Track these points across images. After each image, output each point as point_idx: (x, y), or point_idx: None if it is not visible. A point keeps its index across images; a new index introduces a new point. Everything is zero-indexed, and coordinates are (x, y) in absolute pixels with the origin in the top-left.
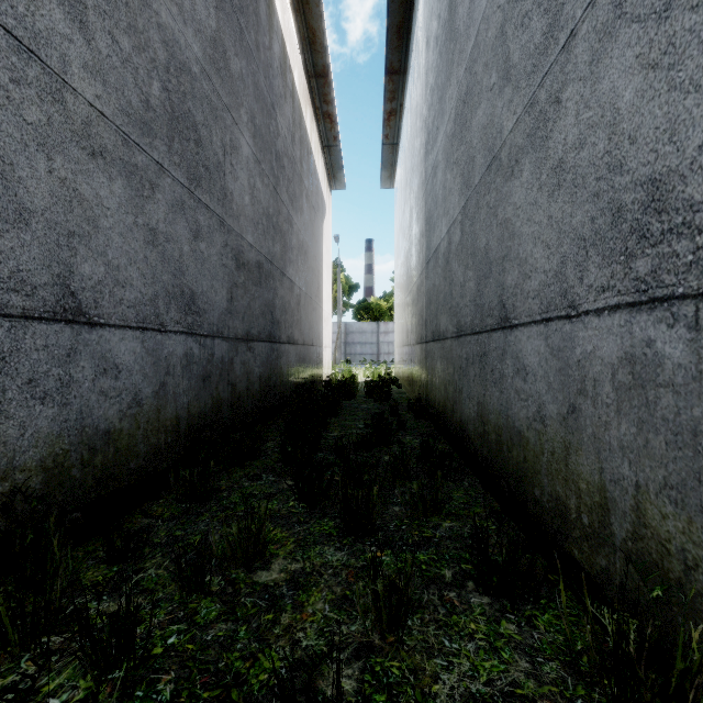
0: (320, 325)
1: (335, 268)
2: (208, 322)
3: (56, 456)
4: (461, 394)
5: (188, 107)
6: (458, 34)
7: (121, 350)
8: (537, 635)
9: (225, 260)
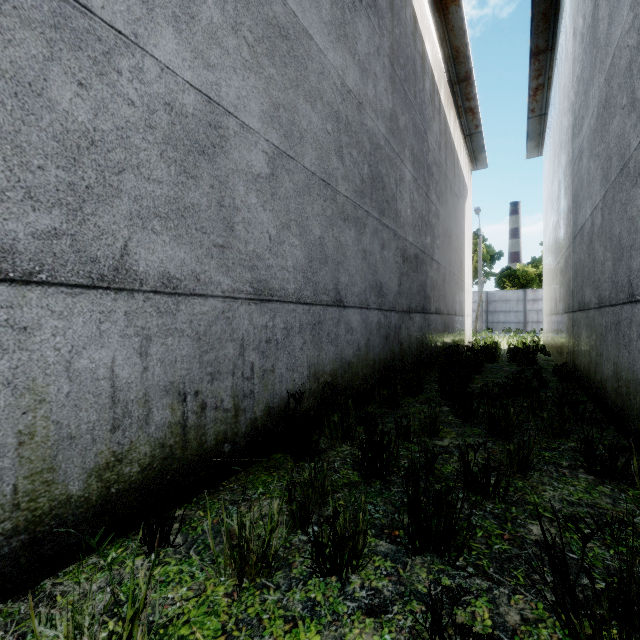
0: (461, 297)
1: (475, 239)
2: (388, 301)
3: (334, 370)
4: (601, 357)
5: (379, 169)
6: (599, 45)
7: (353, 320)
8: (624, 495)
9: (396, 259)
